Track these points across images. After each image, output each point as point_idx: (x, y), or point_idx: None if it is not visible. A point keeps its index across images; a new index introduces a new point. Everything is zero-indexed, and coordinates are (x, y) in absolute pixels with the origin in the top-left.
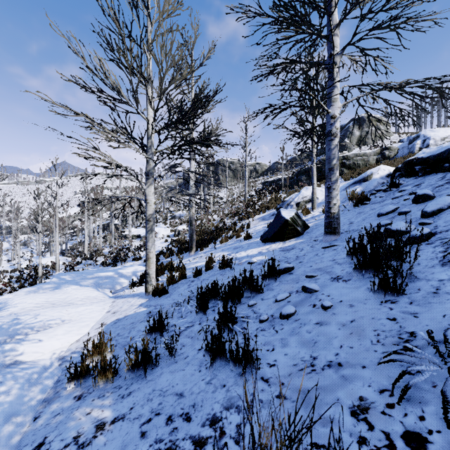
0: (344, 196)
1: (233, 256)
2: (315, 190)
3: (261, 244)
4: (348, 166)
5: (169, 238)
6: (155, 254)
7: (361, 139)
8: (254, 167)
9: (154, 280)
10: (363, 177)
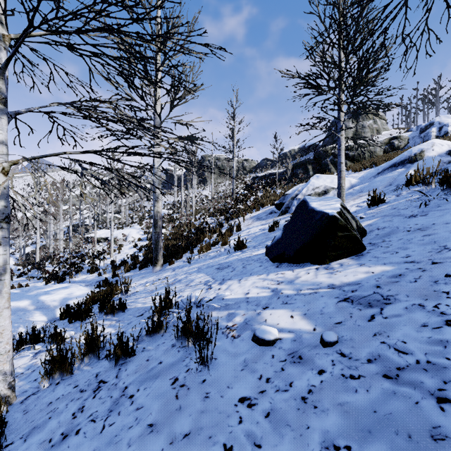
0: (385, 183)
1: (215, 297)
2: (343, 173)
3: (269, 264)
4: (352, 157)
5: (141, 242)
6: (114, 266)
7: (357, 133)
8: (242, 164)
9: (0, 376)
10: (407, 157)
